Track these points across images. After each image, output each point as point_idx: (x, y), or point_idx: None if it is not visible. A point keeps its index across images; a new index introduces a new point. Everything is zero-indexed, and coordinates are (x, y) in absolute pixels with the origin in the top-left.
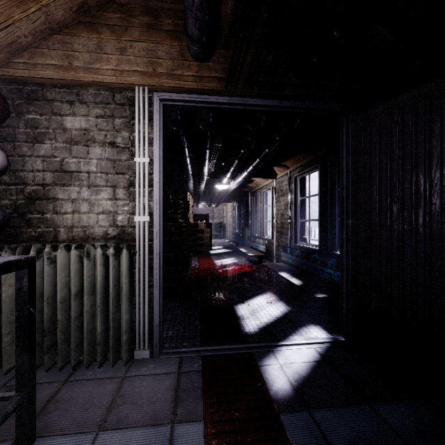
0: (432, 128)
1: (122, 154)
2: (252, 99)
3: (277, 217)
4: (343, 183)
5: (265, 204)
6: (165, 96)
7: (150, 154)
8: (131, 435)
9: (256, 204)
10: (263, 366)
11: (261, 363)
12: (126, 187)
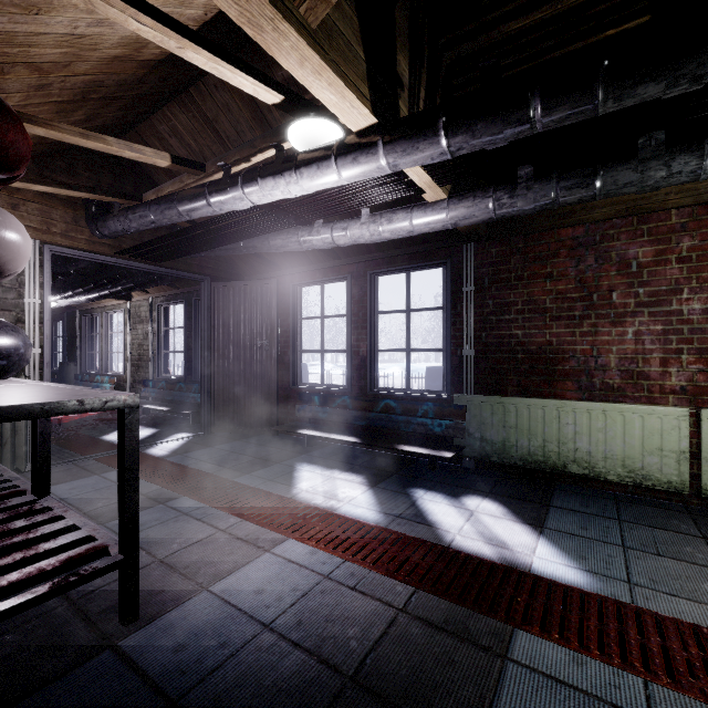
0: (246, 305)
1: (9, 293)
2: (136, 262)
3: (132, 347)
4: (202, 327)
5: (110, 330)
6: (57, 249)
7: (40, 296)
8: (72, 482)
9: (90, 327)
10: (147, 452)
11: (146, 451)
12: (14, 323)
